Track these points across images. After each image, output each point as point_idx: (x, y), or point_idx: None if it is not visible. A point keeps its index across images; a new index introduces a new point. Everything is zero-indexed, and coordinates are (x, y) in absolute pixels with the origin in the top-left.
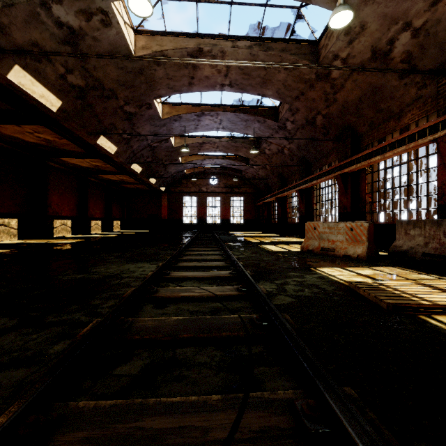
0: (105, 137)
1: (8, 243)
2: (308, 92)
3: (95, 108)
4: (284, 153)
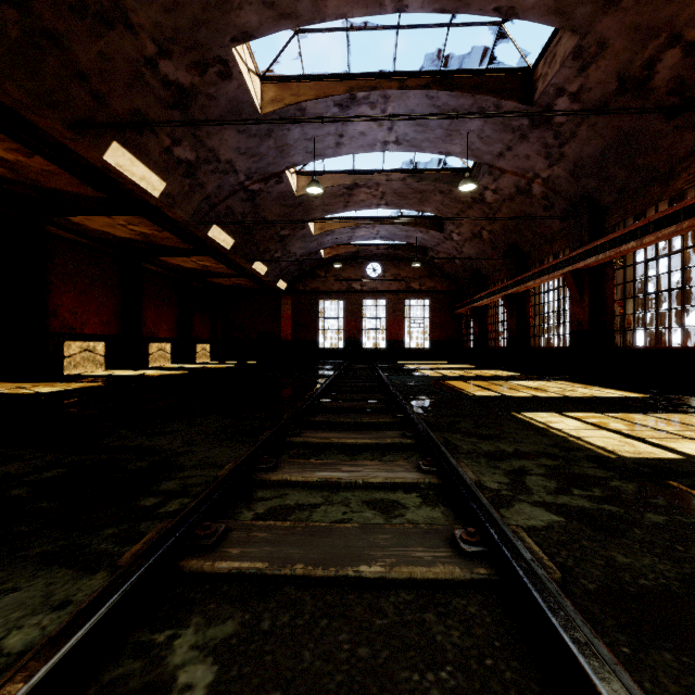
0: (127, 149)
1: None
2: None
3: (74, 50)
4: (531, 194)
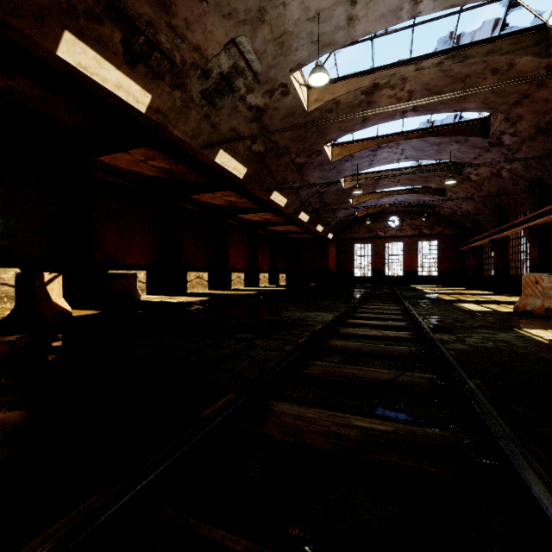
0: (277, 192)
1: (204, 293)
2: (535, 92)
3: (271, 167)
4: (502, 177)
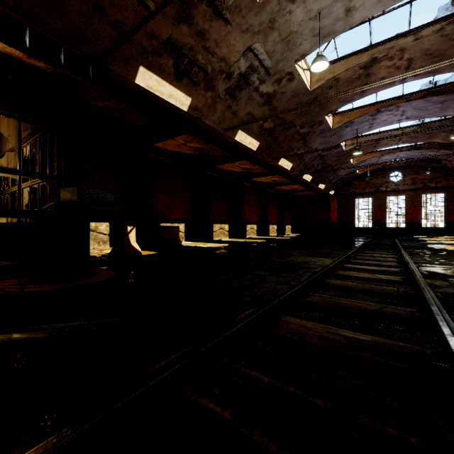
0: (284, 158)
1: (225, 240)
2: None
3: (279, 139)
4: None
